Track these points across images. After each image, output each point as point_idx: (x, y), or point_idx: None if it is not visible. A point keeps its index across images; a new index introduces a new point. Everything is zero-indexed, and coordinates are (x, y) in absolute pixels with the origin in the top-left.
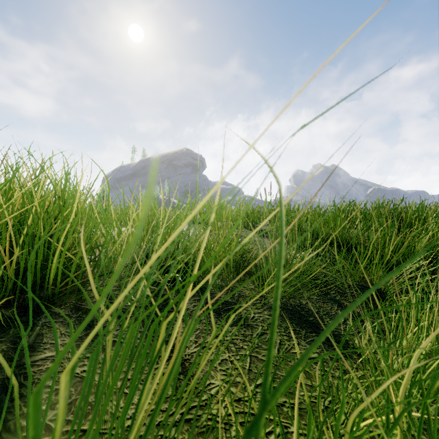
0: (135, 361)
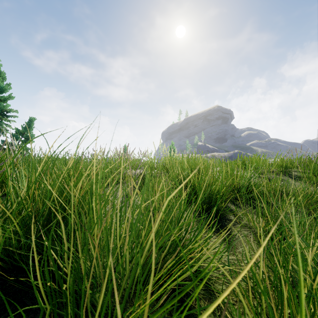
0: (256, 214)
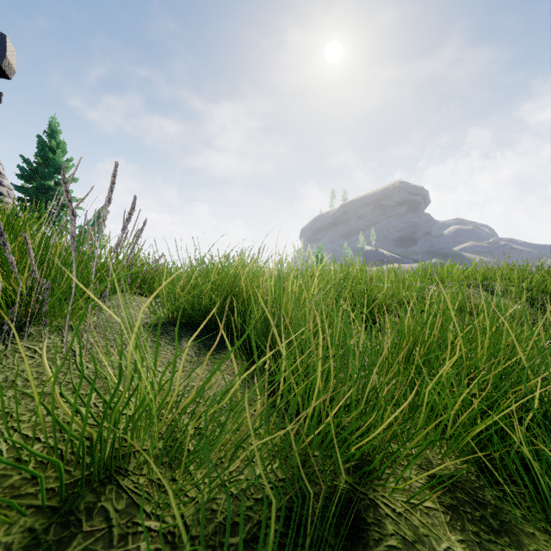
0: None
